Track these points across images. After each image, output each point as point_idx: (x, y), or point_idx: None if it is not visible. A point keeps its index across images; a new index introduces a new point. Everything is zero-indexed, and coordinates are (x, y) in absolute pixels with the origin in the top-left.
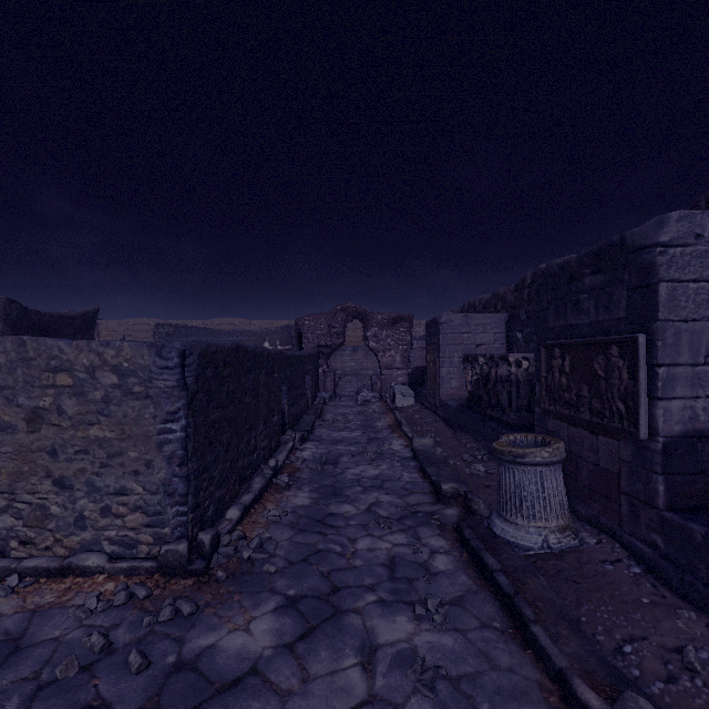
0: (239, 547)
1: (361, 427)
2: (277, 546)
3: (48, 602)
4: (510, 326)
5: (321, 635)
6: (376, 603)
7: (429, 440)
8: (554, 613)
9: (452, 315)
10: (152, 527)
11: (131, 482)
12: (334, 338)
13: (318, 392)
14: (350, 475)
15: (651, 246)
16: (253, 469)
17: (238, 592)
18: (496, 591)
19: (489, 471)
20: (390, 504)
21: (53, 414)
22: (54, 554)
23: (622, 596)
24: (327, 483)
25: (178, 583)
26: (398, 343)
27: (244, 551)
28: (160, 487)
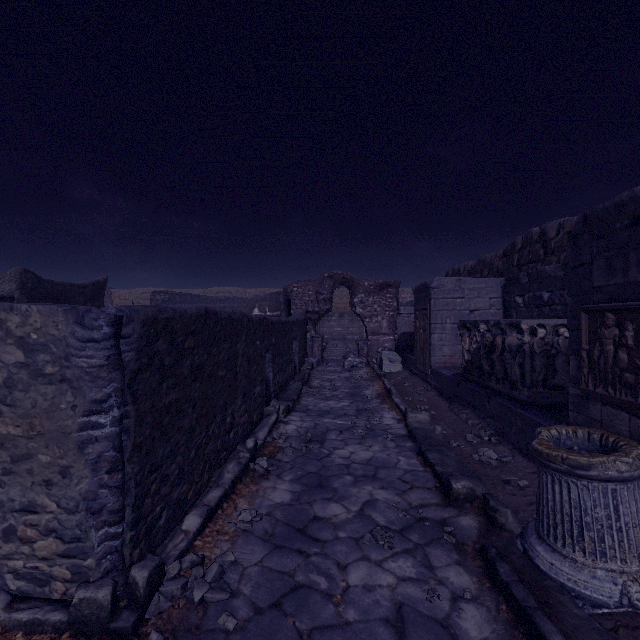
0: (191, 580)
1: (349, 395)
2: (243, 576)
3: None
4: (507, 290)
5: None
6: None
7: (425, 415)
8: None
9: (444, 279)
10: (69, 558)
11: (41, 496)
12: (321, 304)
13: (306, 357)
14: (338, 459)
15: None
16: (229, 449)
17: None
18: None
19: (503, 459)
20: (388, 504)
21: None
22: None
23: None
24: (311, 469)
25: None
26: (384, 309)
27: (195, 588)
28: (80, 504)
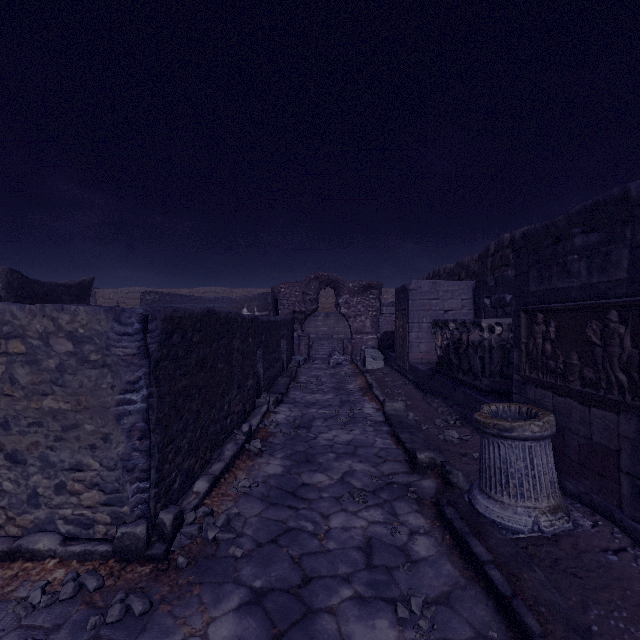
0: (205, 525)
1: (334, 389)
2: (245, 523)
3: None
4: (477, 292)
5: None
6: (352, 599)
7: (400, 404)
8: (561, 621)
9: (421, 282)
10: (109, 506)
11: (87, 457)
12: (307, 304)
13: (293, 355)
14: (323, 441)
15: None
16: (226, 434)
17: (199, 582)
18: (488, 586)
19: (463, 438)
20: (364, 473)
21: (6, 384)
22: (7, 533)
23: (635, 598)
24: (300, 449)
25: (135, 570)
26: (368, 310)
27: (209, 530)
28: (118, 463)
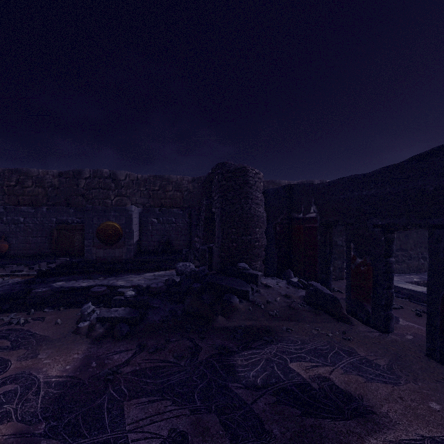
0: None
1: None
2: None
3: None
4: None
5: None
6: None
7: None
8: None
9: None
10: None
11: None
12: None
13: None
14: None
15: None
16: None
17: None
18: None
19: None
20: None
21: None
22: None
23: None
24: None
25: None
26: None
27: None
28: None
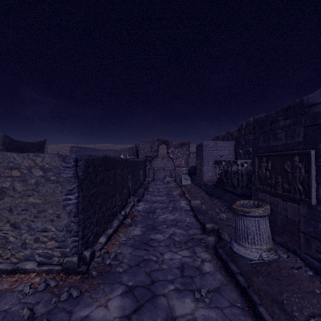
0: (105, 258)
1: (166, 194)
2: (124, 257)
3: (4, 288)
4: (236, 147)
5: (145, 310)
6: (174, 290)
7: (198, 201)
8: (269, 298)
9: (209, 141)
10: (60, 248)
11: (49, 225)
12: (153, 153)
13: (146, 178)
14: (161, 219)
15: (318, 104)
16: (113, 215)
17: (103, 283)
18: (237, 284)
19: (228, 217)
20: (180, 234)
21: (10, 191)
22: (11, 261)
23: (304, 288)
24: (149, 223)
25: (72, 278)
26: (183, 155)
27: (107, 260)
28: (64, 228)
